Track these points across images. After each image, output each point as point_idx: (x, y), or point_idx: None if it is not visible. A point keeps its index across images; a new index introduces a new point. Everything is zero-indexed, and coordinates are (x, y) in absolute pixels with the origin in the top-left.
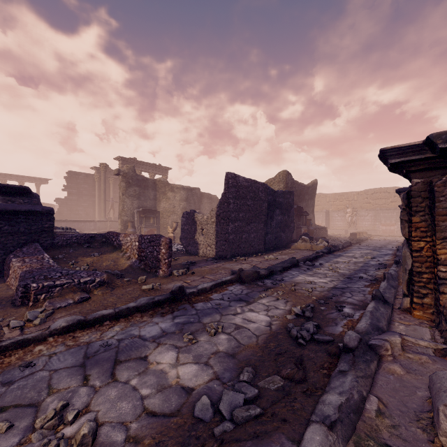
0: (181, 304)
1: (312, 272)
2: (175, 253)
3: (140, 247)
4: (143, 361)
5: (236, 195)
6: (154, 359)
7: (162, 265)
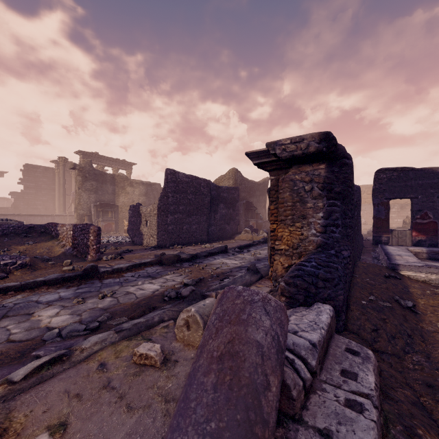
0: (91, 280)
1: (234, 256)
2: (122, 243)
3: (73, 236)
4: (28, 315)
5: (175, 190)
6: (38, 314)
7: (90, 250)
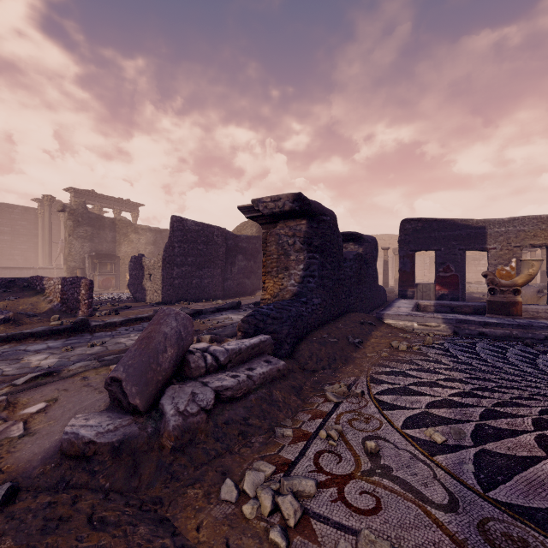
0: (82, 333)
1: (245, 312)
2: (121, 300)
3: (62, 290)
4: (18, 360)
5: (183, 239)
6: (28, 358)
7: (82, 305)
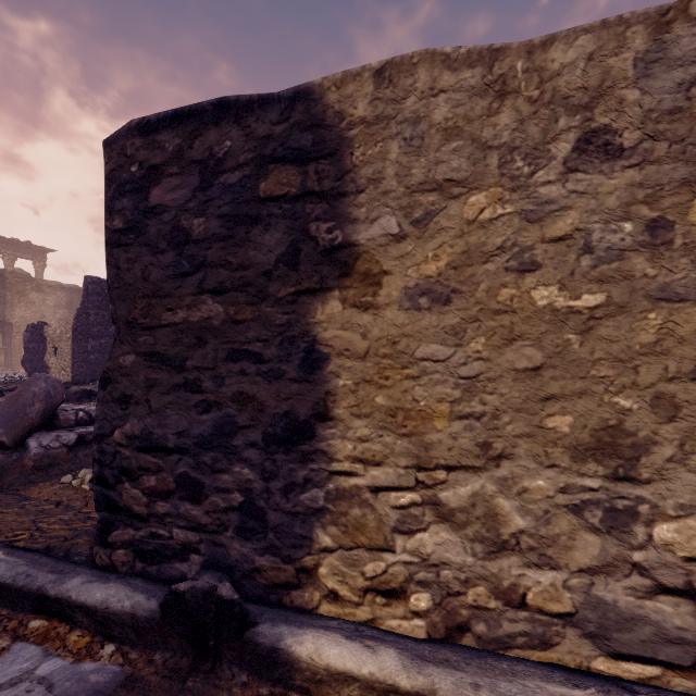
0: None
1: None
2: (12, 382)
3: None
4: None
5: (102, 305)
6: None
7: None
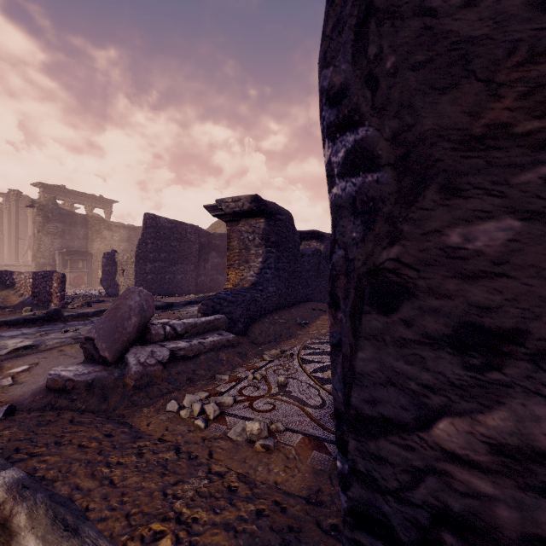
0: (55, 322)
1: None
2: (94, 296)
3: (34, 284)
4: None
5: (156, 236)
6: (4, 342)
7: (54, 298)
